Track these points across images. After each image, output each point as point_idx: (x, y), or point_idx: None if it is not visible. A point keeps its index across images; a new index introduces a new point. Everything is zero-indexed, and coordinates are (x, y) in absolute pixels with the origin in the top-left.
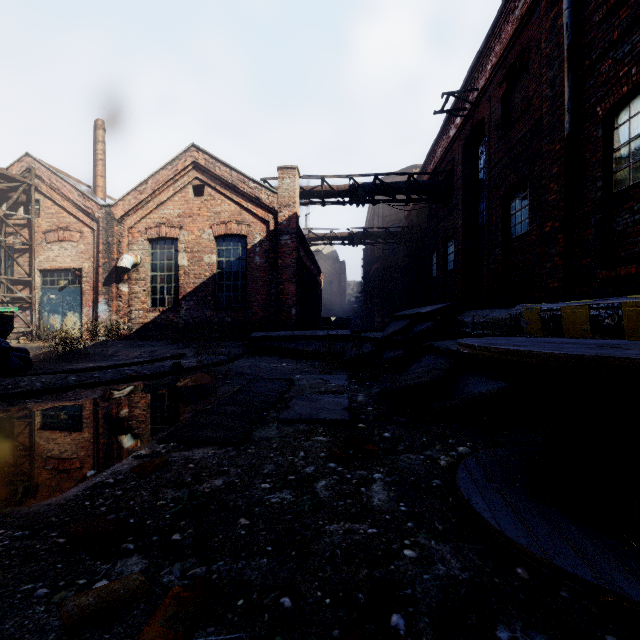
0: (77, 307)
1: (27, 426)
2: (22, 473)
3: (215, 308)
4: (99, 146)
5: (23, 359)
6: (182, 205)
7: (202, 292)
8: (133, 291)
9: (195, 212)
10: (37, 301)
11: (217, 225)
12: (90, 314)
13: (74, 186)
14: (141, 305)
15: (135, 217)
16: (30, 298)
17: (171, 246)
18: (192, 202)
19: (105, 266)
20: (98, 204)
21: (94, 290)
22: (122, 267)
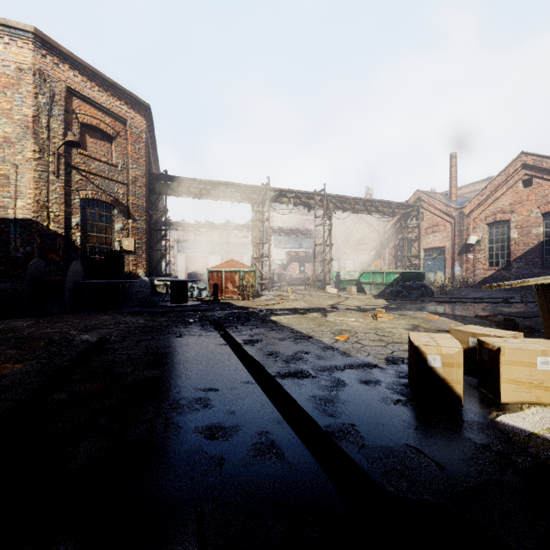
0: (442, 268)
1: (448, 308)
2: (456, 313)
3: (542, 267)
4: (452, 169)
5: (431, 291)
6: (512, 196)
7: (530, 255)
8: (476, 257)
9: (523, 199)
10: (421, 265)
11: (544, 205)
12: (449, 272)
13: (440, 201)
14: (481, 266)
15: (477, 211)
16: (418, 264)
17: (504, 226)
18: (521, 192)
19: (458, 244)
20: (454, 208)
21: (452, 258)
22: (469, 244)
